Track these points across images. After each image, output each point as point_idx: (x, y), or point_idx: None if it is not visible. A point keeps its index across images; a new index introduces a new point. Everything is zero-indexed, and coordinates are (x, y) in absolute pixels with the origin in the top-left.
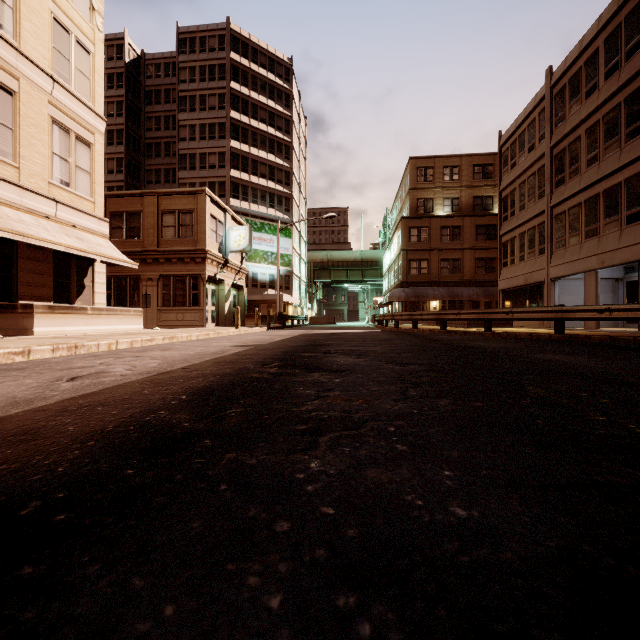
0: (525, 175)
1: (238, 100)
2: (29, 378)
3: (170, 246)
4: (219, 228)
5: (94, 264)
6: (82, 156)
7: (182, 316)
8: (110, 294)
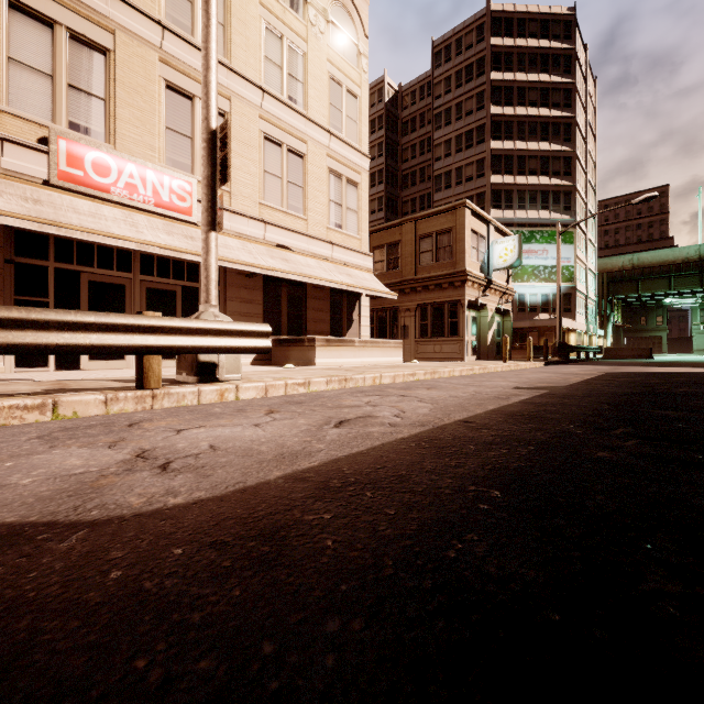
0: None
1: (500, 91)
2: (302, 416)
3: (427, 272)
4: (480, 244)
5: (360, 298)
6: (351, 197)
7: (439, 348)
8: (373, 327)
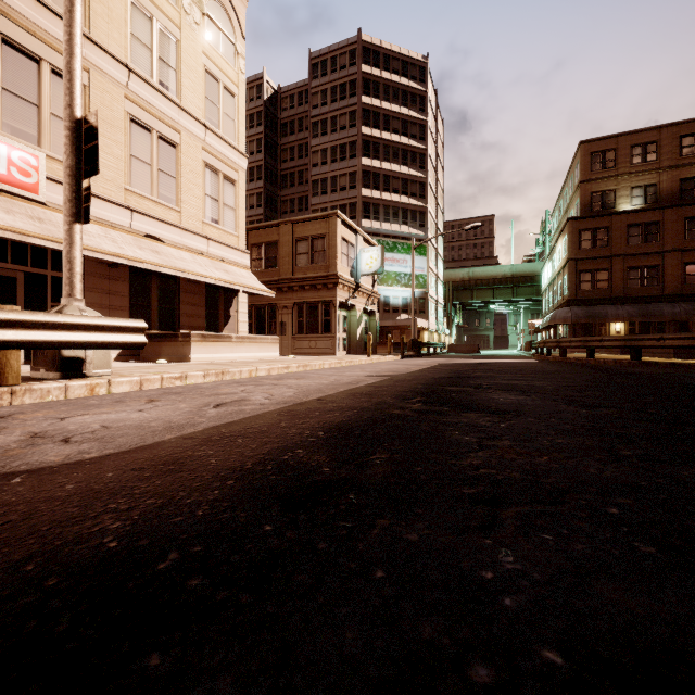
0: None
1: (369, 114)
2: (183, 403)
3: (303, 273)
4: (350, 251)
5: (238, 295)
6: (228, 194)
7: (314, 343)
8: (251, 323)
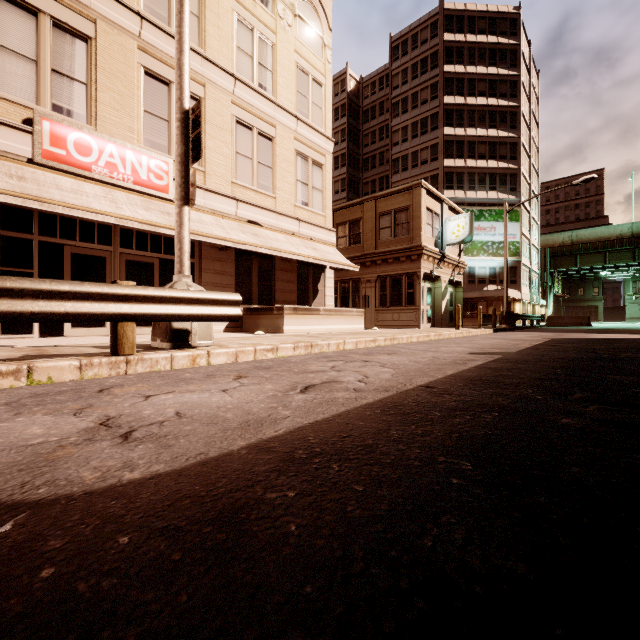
0: None
1: (452, 82)
2: (269, 382)
3: (386, 247)
4: (435, 221)
5: (325, 271)
6: (316, 177)
7: (397, 316)
8: (336, 297)
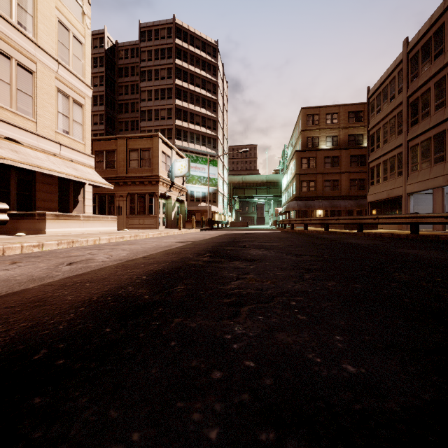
0: (387, 118)
1: (180, 72)
2: (42, 263)
3: (135, 173)
4: (168, 160)
5: (85, 186)
6: (77, 113)
7: (143, 221)
8: (95, 206)
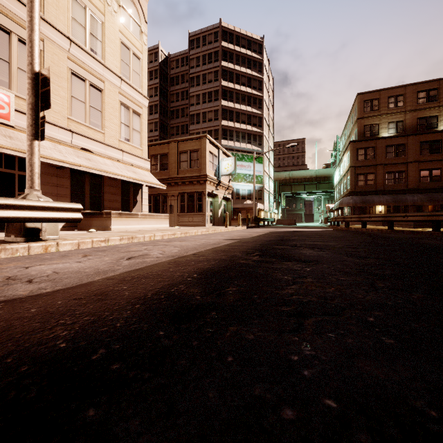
0: None
1: (226, 73)
2: (107, 257)
3: (184, 174)
4: (214, 160)
5: (142, 187)
6: (136, 122)
7: (192, 219)
8: (151, 205)
